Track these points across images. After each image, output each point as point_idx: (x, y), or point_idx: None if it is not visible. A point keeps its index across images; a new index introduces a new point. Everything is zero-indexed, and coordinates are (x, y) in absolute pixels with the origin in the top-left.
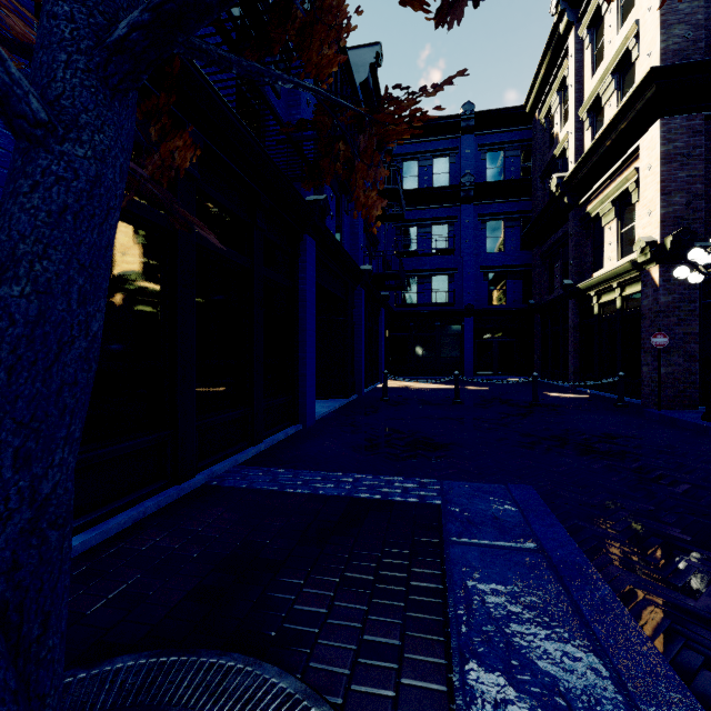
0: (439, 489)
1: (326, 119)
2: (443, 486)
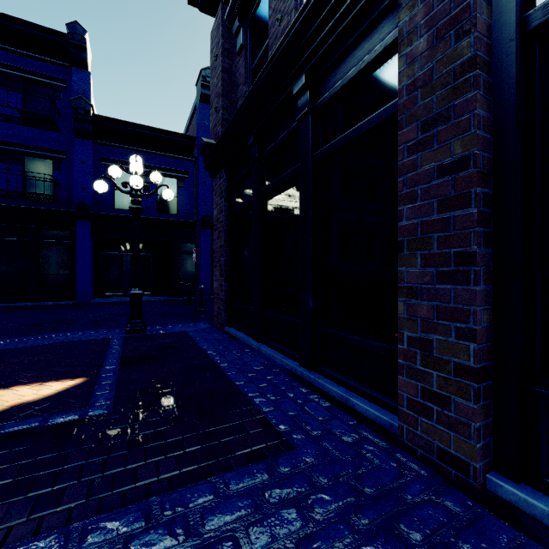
0: None
1: None
2: None
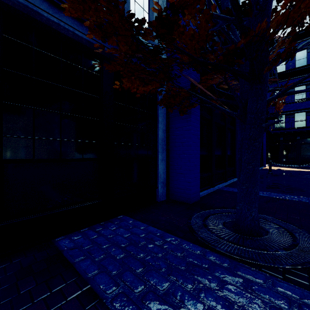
0: (307, 199)
1: (272, 93)
2: (309, 198)
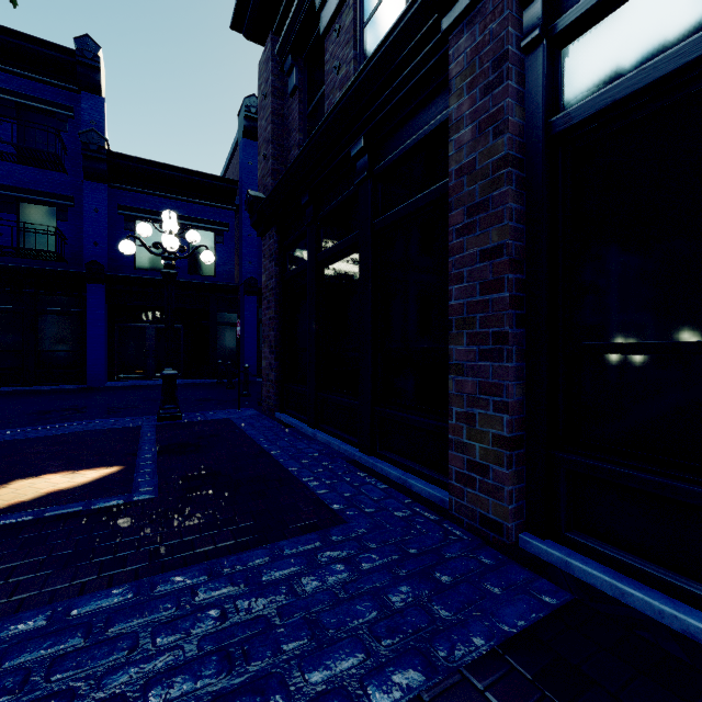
0: None
1: None
2: None
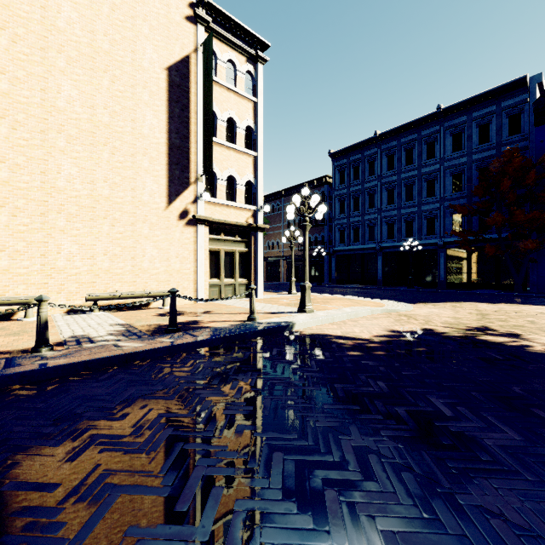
0: None
1: None
2: None
